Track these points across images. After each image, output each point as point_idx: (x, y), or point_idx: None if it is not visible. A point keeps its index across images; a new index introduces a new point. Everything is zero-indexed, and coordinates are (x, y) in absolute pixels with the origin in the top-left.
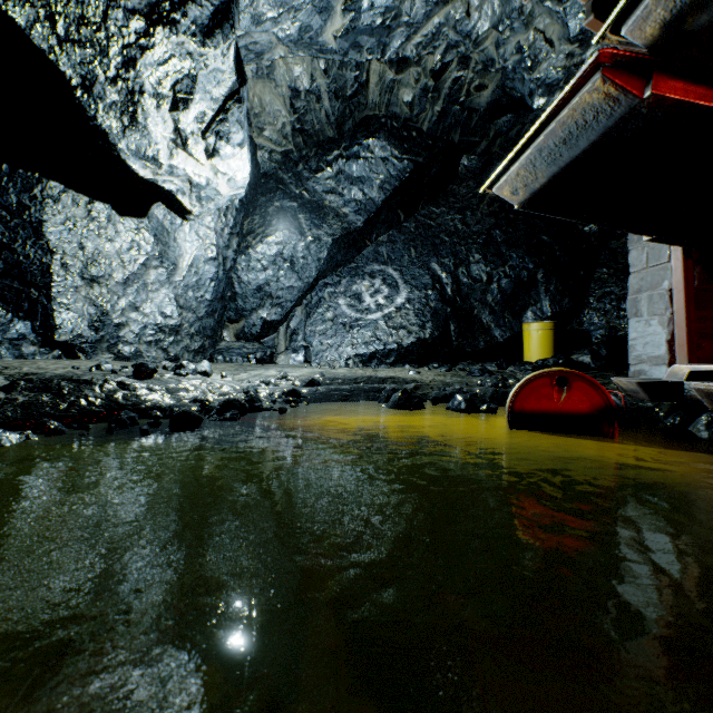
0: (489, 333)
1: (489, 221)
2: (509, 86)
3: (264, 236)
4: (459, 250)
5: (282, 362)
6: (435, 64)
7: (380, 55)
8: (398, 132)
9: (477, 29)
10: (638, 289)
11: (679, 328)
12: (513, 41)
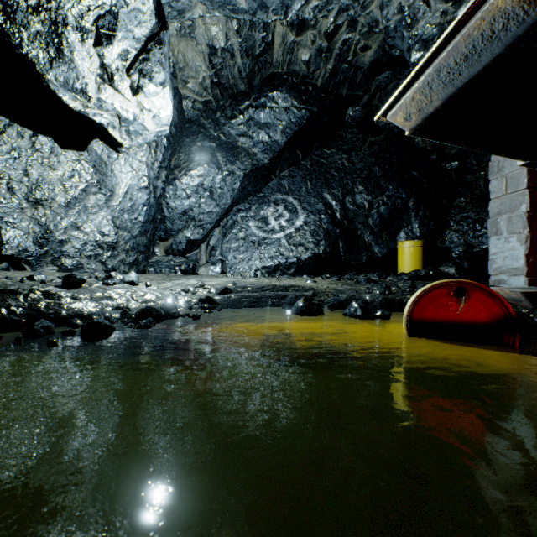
0: (370, 250)
1: (370, 159)
2: (390, 43)
3: (188, 170)
4: (346, 182)
5: (203, 273)
6: (328, 26)
7: (283, 16)
8: (297, 86)
9: None
10: (498, 212)
11: None
12: (395, 3)
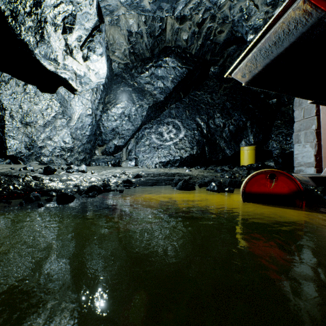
0: (224, 151)
1: (224, 98)
2: (235, 30)
3: (115, 104)
4: (209, 111)
5: (124, 165)
6: (198, 19)
7: (172, 13)
8: (180, 54)
9: (220, 0)
10: (299, 129)
11: (324, 148)
12: (238, 6)
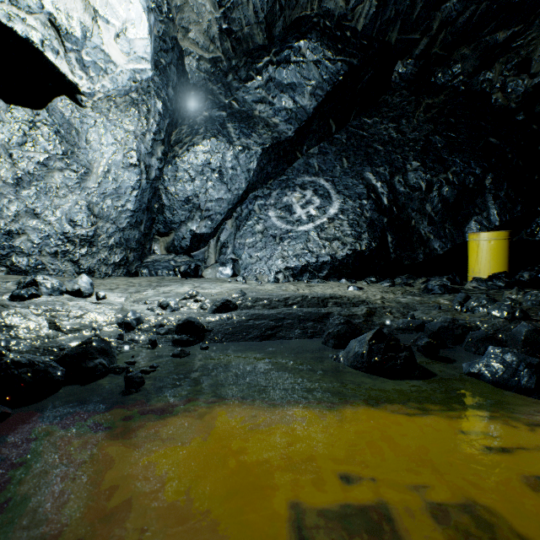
0: (428, 245)
1: (427, 127)
2: None
3: (191, 145)
4: (395, 158)
5: (209, 276)
6: None
7: None
8: (331, 31)
9: None
10: None
11: None
12: None
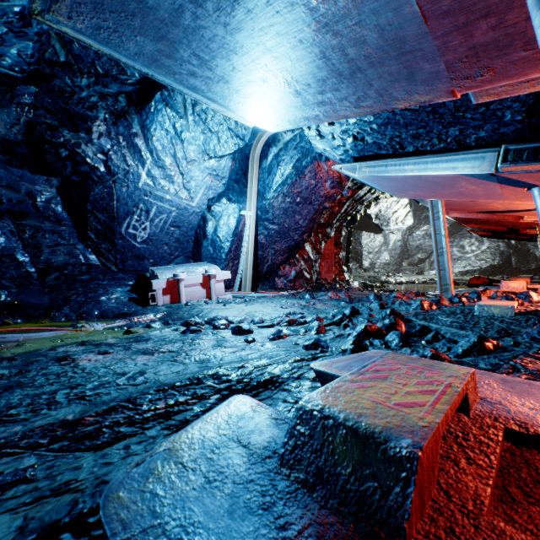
0: (539, 261)
1: None
2: None
3: (418, 228)
4: None
5: (426, 274)
6: None
7: None
8: None
9: None
10: None
11: None
12: None
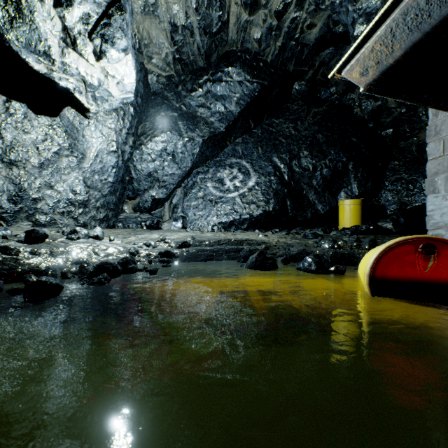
0: (314, 207)
1: (314, 128)
2: (335, 19)
3: (153, 136)
4: (293, 148)
5: (166, 228)
6: (278, 5)
7: None
8: (249, 62)
9: None
10: (436, 172)
11: None
12: None
